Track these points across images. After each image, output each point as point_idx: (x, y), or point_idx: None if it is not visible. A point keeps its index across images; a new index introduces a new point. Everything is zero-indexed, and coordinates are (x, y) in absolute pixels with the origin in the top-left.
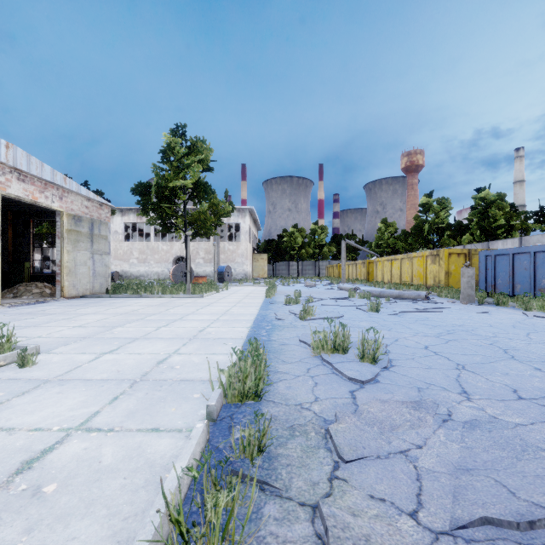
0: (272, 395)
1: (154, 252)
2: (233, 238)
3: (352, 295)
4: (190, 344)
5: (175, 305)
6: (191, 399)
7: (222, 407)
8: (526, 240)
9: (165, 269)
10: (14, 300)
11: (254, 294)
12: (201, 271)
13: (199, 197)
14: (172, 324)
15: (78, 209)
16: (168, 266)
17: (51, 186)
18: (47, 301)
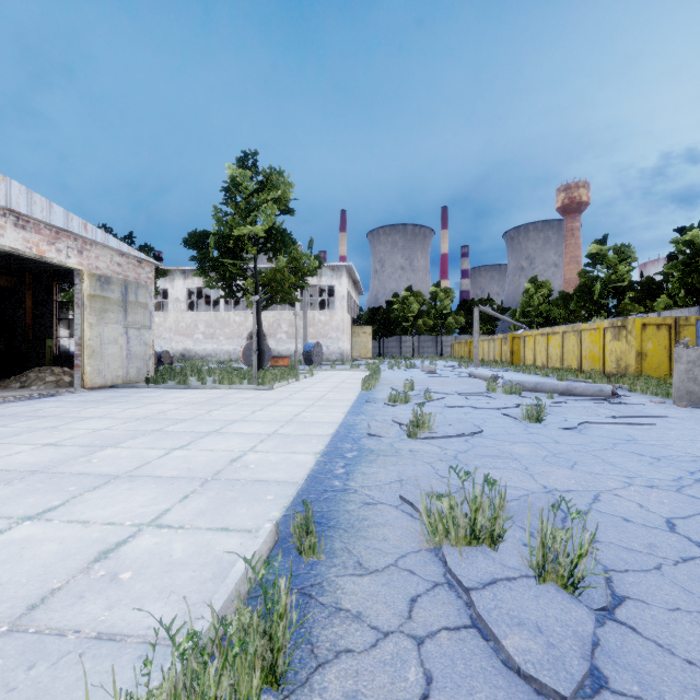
0: None
1: (224, 325)
2: (326, 306)
3: (491, 389)
4: (196, 496)
5: (227, 402)
6: None
7: None
8: None
9: (238, 347)
10: (16, 391)
11: (347, 383)
12: (283, 349)
13: (275, 250)
14: (196, 443)
15: (107, 268)
16: (241, 344)
17: (66, 236)
18: (59, 393)
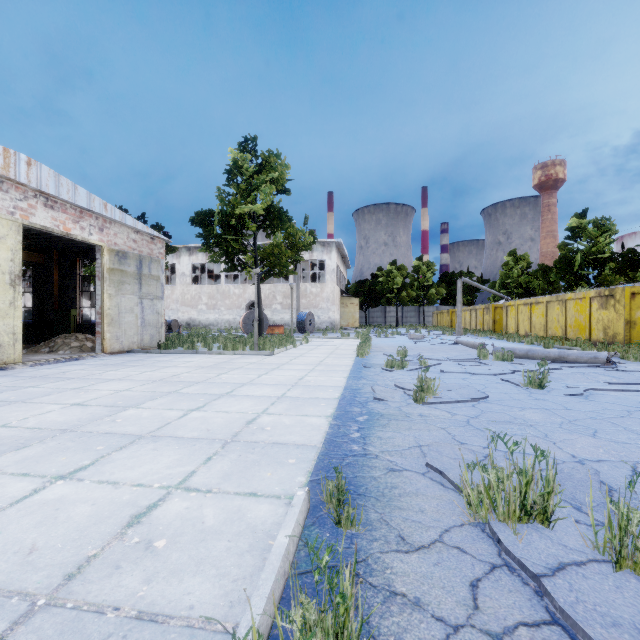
0: None
1: (225, 297)
2: (317, 279)
3: (482, 355)
4: (218, 458)
5: (233, 367)
6: None
7: None
8: None
9: (237, 317)
10: (46, 355)
11: (341, 350)
12: (278, 319)
13: (273, 227)
14: (211, 405)
15: (124, 244)
16: (240, 314)
17: (88, 215)
18: (82, 357)
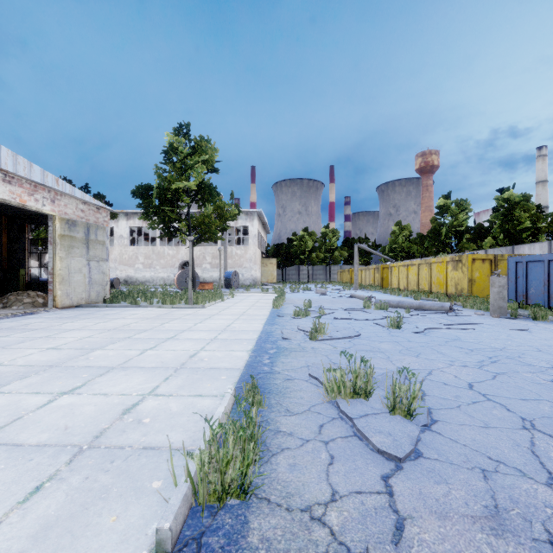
0: (268, 485)
1: (160, 257)
2: (241, 243)
3: (367, 306)
4: (173, 378)
5: (173, 317)
6: (146, 494)
7: (189, 514)
8: None
9: (171, 274)
10: (1, 311)
11: (260, 303)
12: (208, 276)
13: (204, 200)
14: (161, 346)
15: (73, 213)
16: (174, 272)
17: (42, 189)
18: (37, 312)
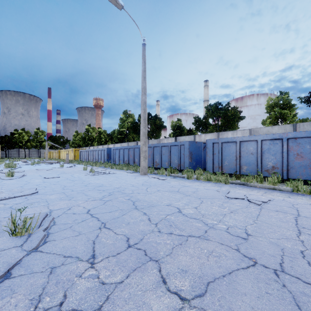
0: None
1: None
2: None
3: (35, 163)
4: None
5: None
6: None
7: None
8: (103, 146)
9: None
10: None
11: None
12: None
13: None
14: None
15: None
16: None
17: None
18: None
